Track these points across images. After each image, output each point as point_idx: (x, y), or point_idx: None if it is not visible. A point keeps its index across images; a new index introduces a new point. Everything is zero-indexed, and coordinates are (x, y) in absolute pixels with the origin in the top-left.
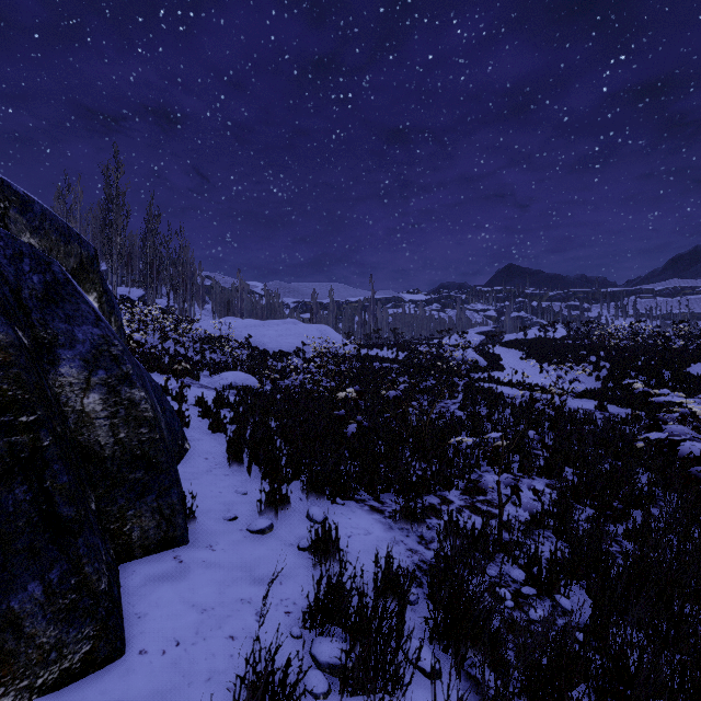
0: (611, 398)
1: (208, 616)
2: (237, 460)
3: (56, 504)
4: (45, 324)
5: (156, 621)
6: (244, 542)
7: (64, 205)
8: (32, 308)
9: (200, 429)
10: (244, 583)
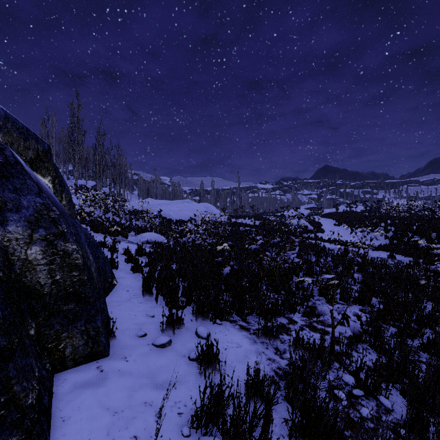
0: (398, 250)
1: (118, 418)
2: (148, 292)
3: None
4: None
5: (76, 424)
6: (150, 354)
7: (45, 128)
8: None
9: (125, 270)
10: (148, 388)
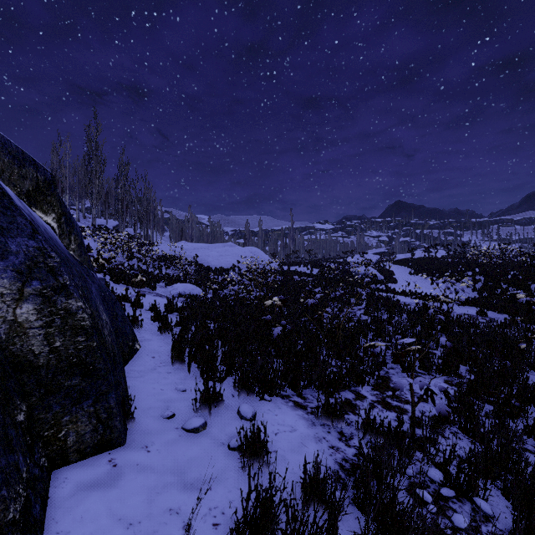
0: (490, 305)
1: (133, 532)
2: (179, 359)
3: None
4: None
5: None
6: (179, 442)
7: (57, 156)
8: None
9: (151, 331)
10: (174, 489)
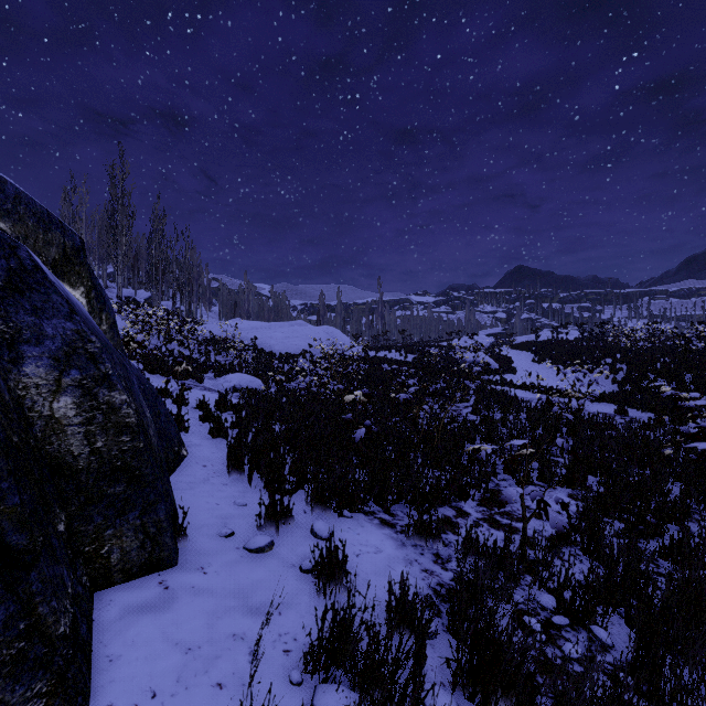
0: (631, 401)
1: (193, 657)
2: (237, 468)
3: (3, 531)
4: (6, 316)
5: (130, 665)
6: (240, 563)
7: (70, 206)
8: None
9: (200, 434)
10: (238, 613)
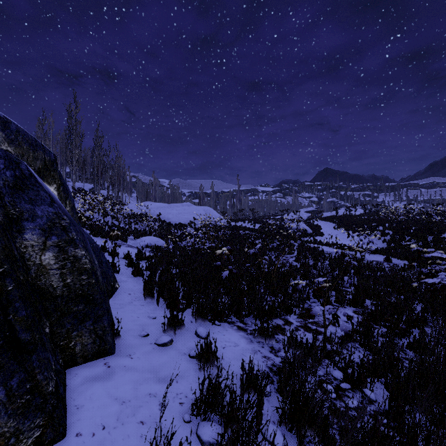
0: (394, 253)
1: (126, 406)
2: (149, 295)
3: (16, 331)
4: (14, 205)
5: (89, 411)
6: (153, 352)
7: (42, 130)
8: (5, 193)
9: (126, 274)
10: (152, 382)
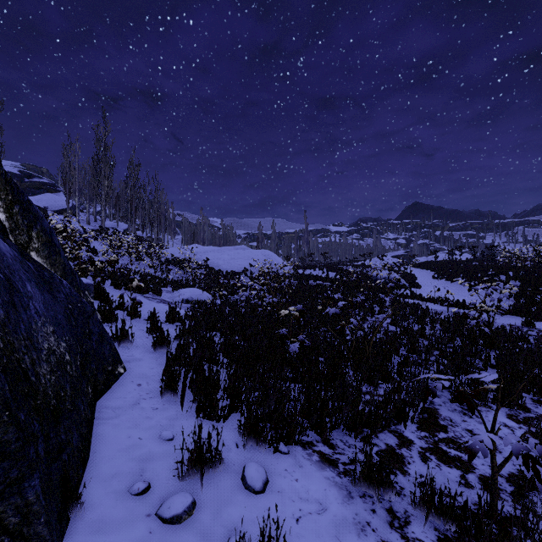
0: (537, 314)
1: None
2: (170, 388)
3: None
4: None
5: None
6: None
7: (67, 158)
8: None
9: (144, 347)
10: None
